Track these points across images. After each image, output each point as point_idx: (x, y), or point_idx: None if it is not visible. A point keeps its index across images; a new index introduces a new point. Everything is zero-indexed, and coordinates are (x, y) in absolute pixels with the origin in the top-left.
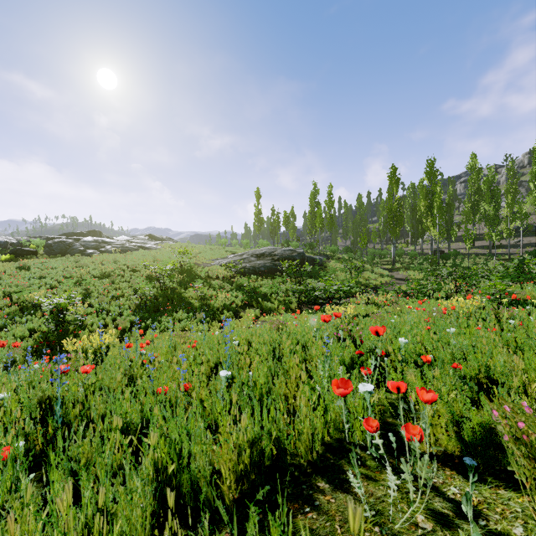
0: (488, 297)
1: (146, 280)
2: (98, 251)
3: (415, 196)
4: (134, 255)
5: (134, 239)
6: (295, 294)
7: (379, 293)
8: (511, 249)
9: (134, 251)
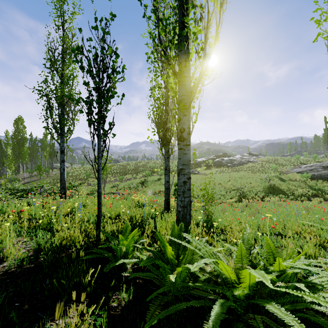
0: None
1: (260, 179)
2: (231, 164)
3: None
4: (247, 166)
5: (243, 156)
6: None
7: None
8: None
9: (246, 164)
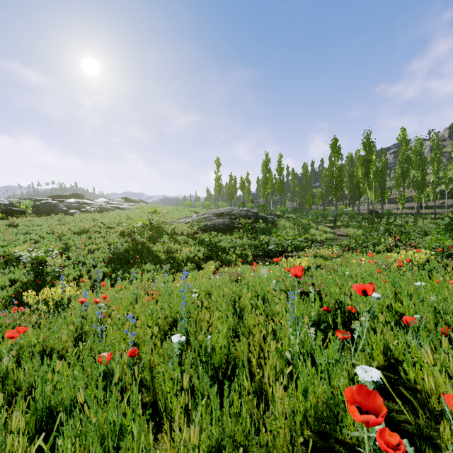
0: (440, 250)
1: (120, 235)
2: (79, 211)
3: (353, 164)
4: (110, 214)
5: (111, 200)
6: (250, 248)
7: (326, 247)
8: (436, 210)
9: (110, 211)
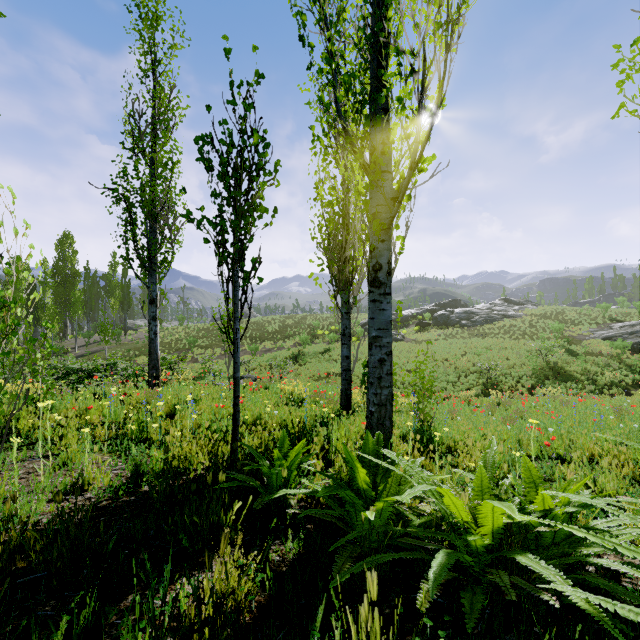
0: None
1: (526, 352)
2: (469, 322)
3: None
4: (502, 325)
5: (493, 306)
6: None
7: None
8: None
9: (499, 321)
